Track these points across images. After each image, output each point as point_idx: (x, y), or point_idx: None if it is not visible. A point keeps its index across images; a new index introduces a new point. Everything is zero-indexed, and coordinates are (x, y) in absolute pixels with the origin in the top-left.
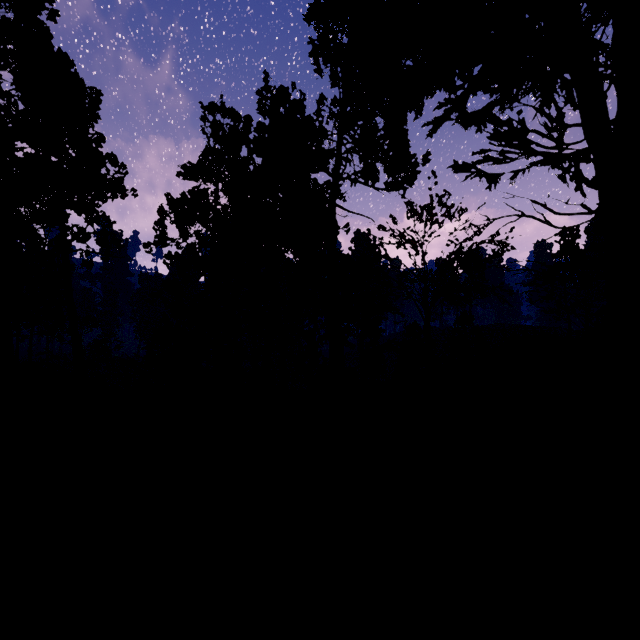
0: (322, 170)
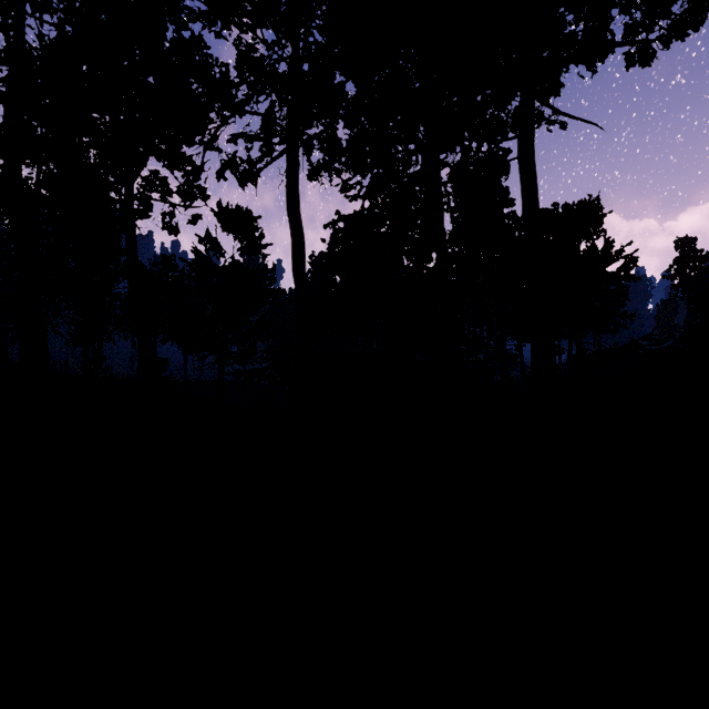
0: None
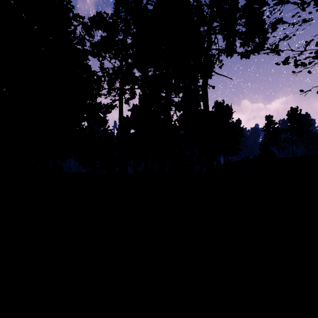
0: (201, 25)
